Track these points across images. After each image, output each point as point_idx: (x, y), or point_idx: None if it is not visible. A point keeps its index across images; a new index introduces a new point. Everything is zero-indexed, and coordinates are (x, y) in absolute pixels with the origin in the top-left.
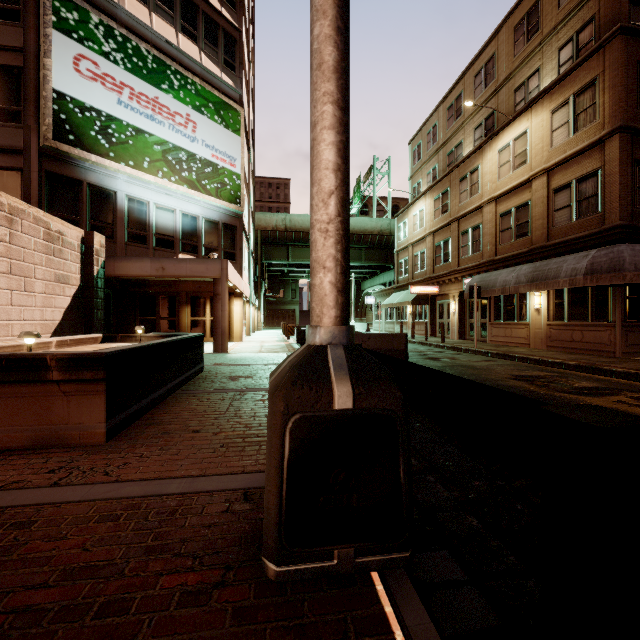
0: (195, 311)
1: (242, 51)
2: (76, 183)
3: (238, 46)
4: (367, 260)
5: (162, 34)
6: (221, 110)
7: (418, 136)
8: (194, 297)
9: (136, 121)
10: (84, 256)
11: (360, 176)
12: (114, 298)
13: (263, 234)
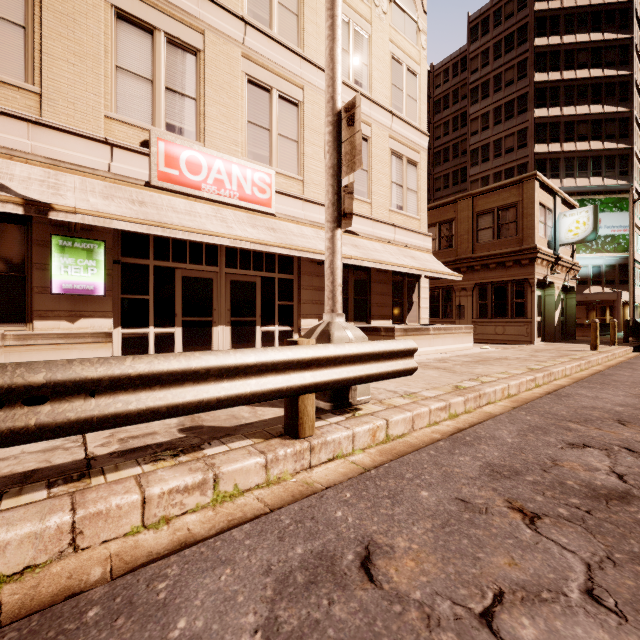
0: (598, 314)
1: (633, 159)
2: None
3: (630, 157)
4: None
5: (581, 185)
6: (617, 204)
7: None
8: (597, 306)
9: None
10: None
11: None
12: None
13: None
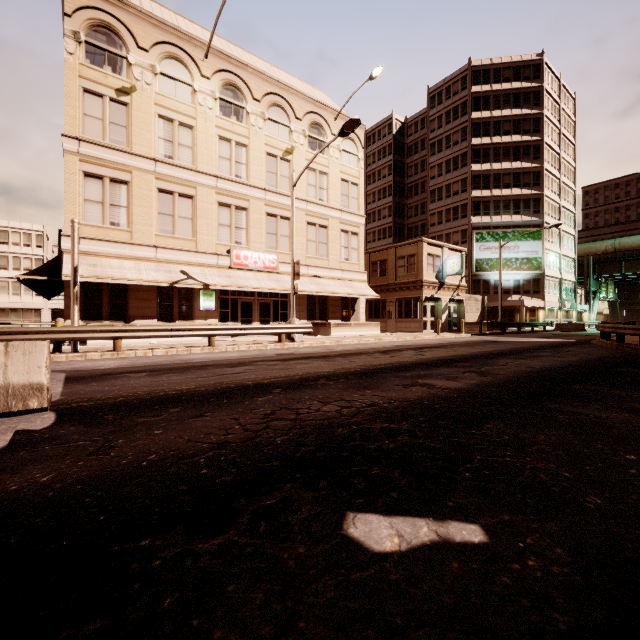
0: None
1: (543, 201)
2: (479, 280)
3: (541, 200)
4: None
5: (505, 221)
6: (531, 235)
7: None
8: None
9: (496, 256)
10: (482, 302)
11: None
12: (490, 311)
13: (594, 257)
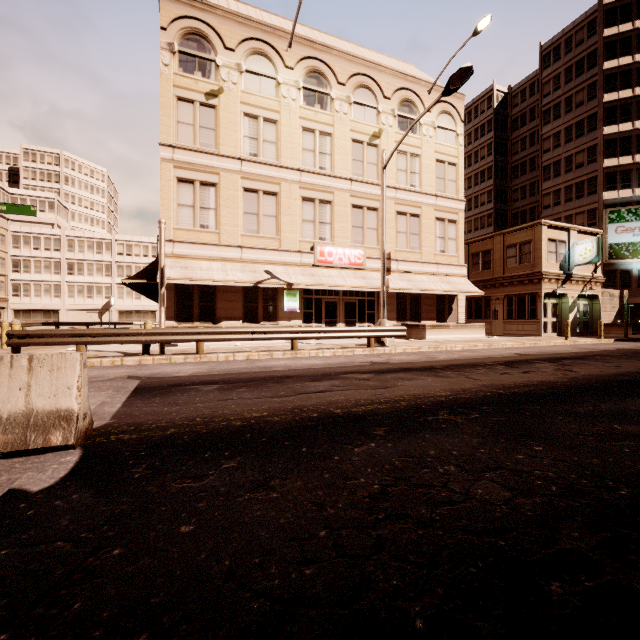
0: None
1: None
2: (615, 271)
3: None
4: None
5: None
6: None
7: None
8: None
9: None
10: (619, 298)
11: None
12: (630, 309)
13: None
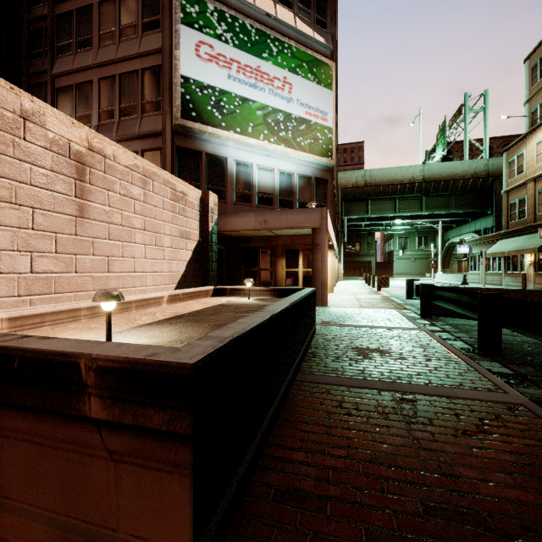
0: (289, 263)
1: (333, 7)
2: (197, 154)
3: (329, 3)
4: (456, 207)
5: (263, 8)
6: (314, 68)
7: (541, 47)
8: (288, 250)
9: (242, 91)
10: (202, 214)
11: (445, 121)
12: (225, 253)
13: (343, 192)
